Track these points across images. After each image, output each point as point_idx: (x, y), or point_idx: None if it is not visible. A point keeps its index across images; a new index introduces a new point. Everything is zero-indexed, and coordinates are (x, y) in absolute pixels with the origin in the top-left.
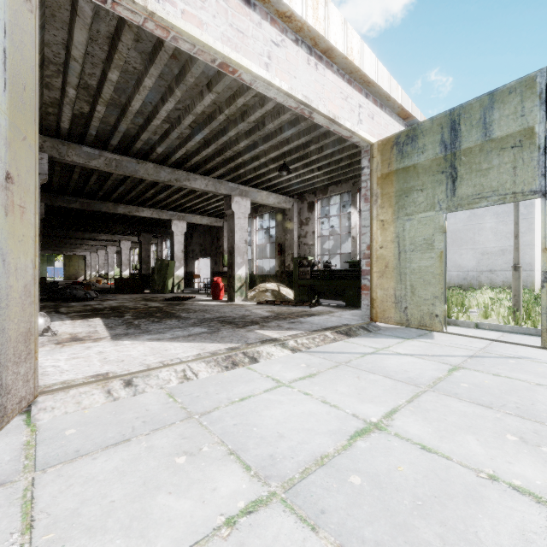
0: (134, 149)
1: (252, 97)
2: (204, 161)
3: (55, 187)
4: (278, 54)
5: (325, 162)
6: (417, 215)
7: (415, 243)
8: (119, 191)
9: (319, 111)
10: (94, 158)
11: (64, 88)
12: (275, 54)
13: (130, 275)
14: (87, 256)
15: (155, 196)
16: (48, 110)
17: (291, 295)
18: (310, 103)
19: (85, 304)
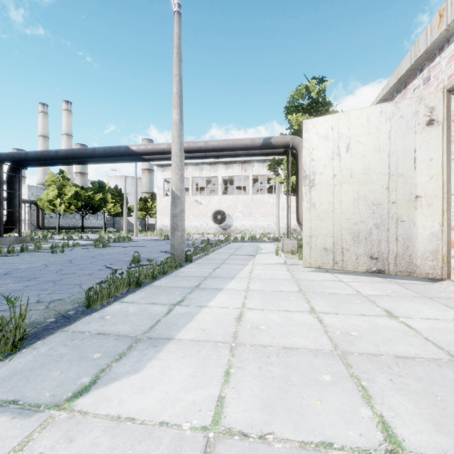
0: None
1: None
2: None
3: None
4: None
5: None
6: None
7: None
8: None
9: None
10: None
11: None
12: None
13: None
14: None
15: None
16: None
17: None
18: None
19: None
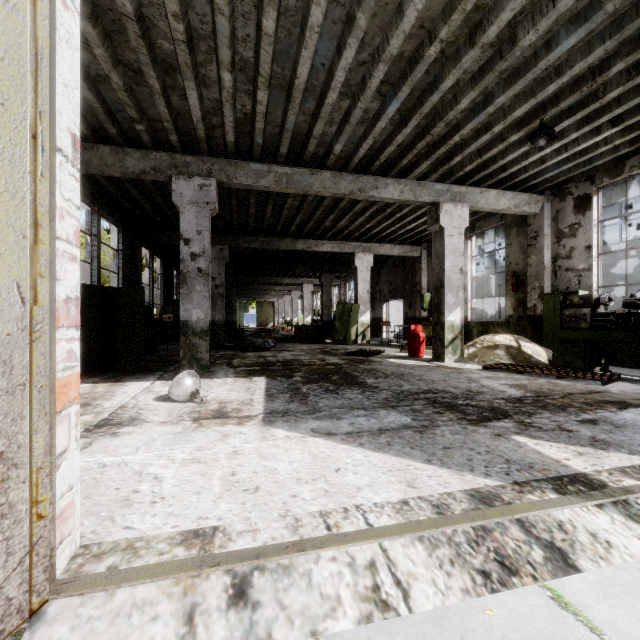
0: (307, 156)
1: None
2: (399, 156)
3: (237, 227)
4: None
5: (636, 101)
6: None
7: None
8: (296, 223)
9: None
10: (263, 176)
11: (219, 75)
12: None
13: (312, 322)
14: (275, 303)
15: (335, 223)
16: (212, 122)
17: (543, 355)
18: None
19: (260, 355)
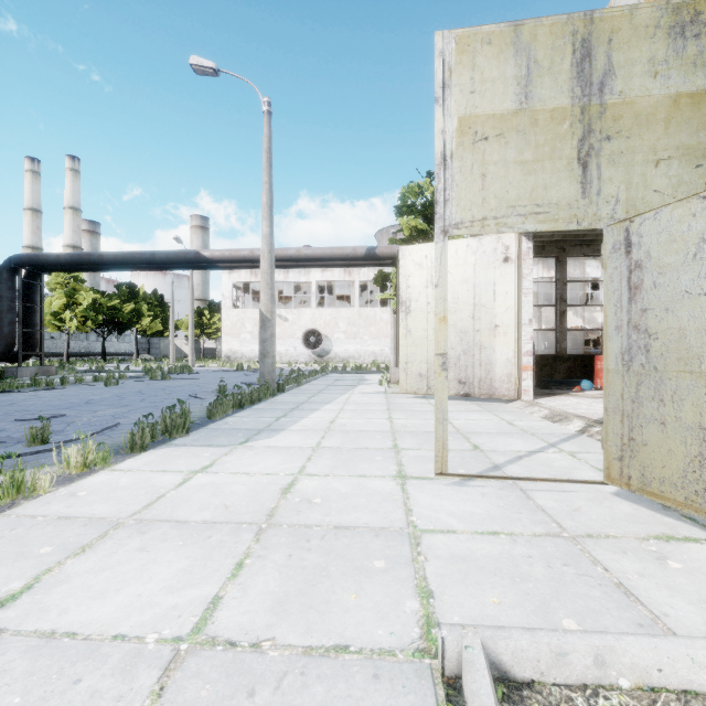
0: None
1: None
2: None
3: None
4: None
5: None
6: None
7: None
8: None
9: None
10: None
11: None
12: None
13: None
14: None
15: None
16: None
17: None
18: None
19: None
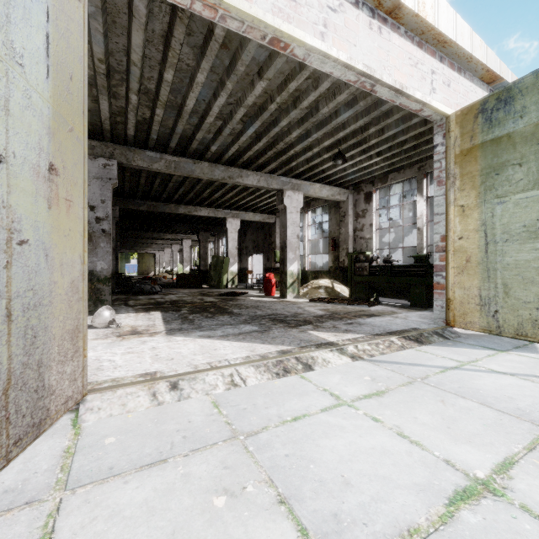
0: (191, 150)
1: (305, 79)
2: (256, 157)
3: (127, 192)
4: (335, 20)
5: (385, 146)
6: (513, 196)
7: (510, 231)
8: (179, 193)
9: (383, 82)
10: (156, 161)
11: (128, 95)
12: (332, 21)
13: (191, 271)
14: (156, 254)
15: (211, 195)
16: (116, 120)
17: (346, 292)
18: (373, 74)
19: (150, 298)
